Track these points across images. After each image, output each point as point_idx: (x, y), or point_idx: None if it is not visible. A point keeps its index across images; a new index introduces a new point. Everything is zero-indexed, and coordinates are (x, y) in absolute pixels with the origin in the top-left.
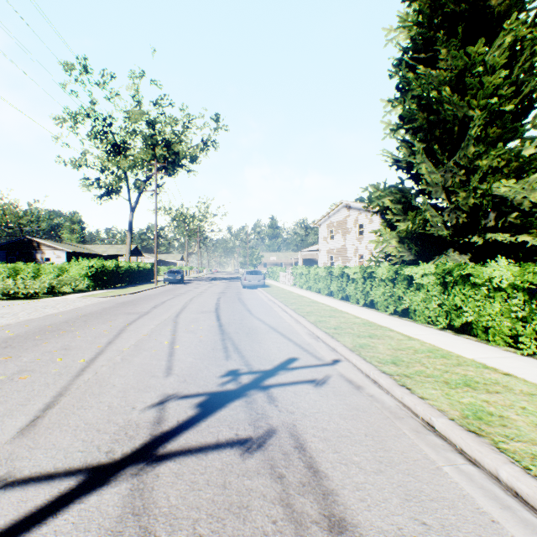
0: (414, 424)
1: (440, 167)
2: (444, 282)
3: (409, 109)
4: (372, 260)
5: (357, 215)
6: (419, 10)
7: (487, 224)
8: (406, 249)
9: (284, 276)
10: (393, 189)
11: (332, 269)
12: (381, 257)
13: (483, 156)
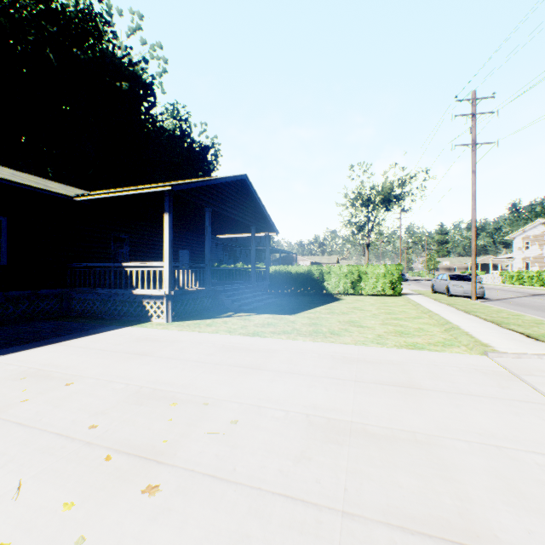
0: None
1: None
2: None
3: None
4: None
5: None
6: None
7: None
8: None
9: (486, 278)
10: None
11: (543, 273)
12: None
13: None
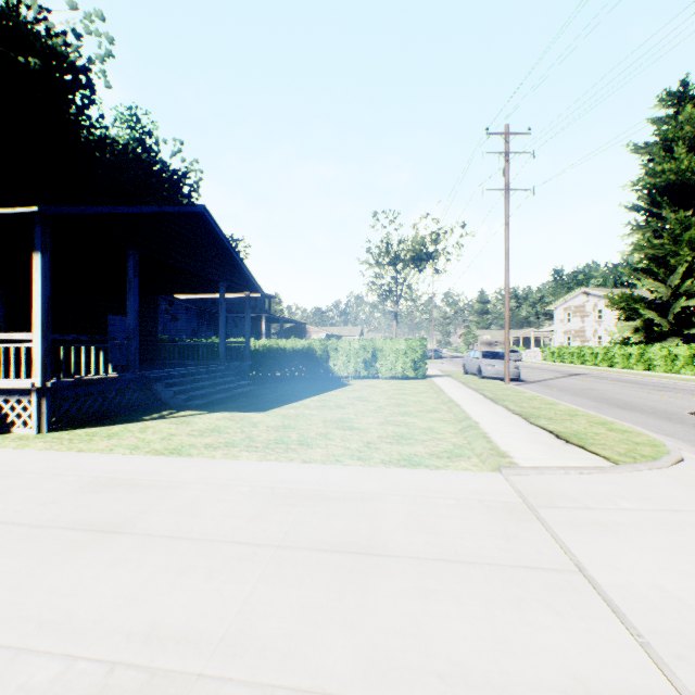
0: (619, 376)
1: (660, 285)
2: (642, 353)
3: (639, 245)
4: (610, 342)
5: (595, 301)
6: (646, 184)
7: (692, 321)
8: (636, 336)
9: (527, 354)
10: (627, 297)
11: (583, 349)
12: (618, 340)
13: (688, 281)
